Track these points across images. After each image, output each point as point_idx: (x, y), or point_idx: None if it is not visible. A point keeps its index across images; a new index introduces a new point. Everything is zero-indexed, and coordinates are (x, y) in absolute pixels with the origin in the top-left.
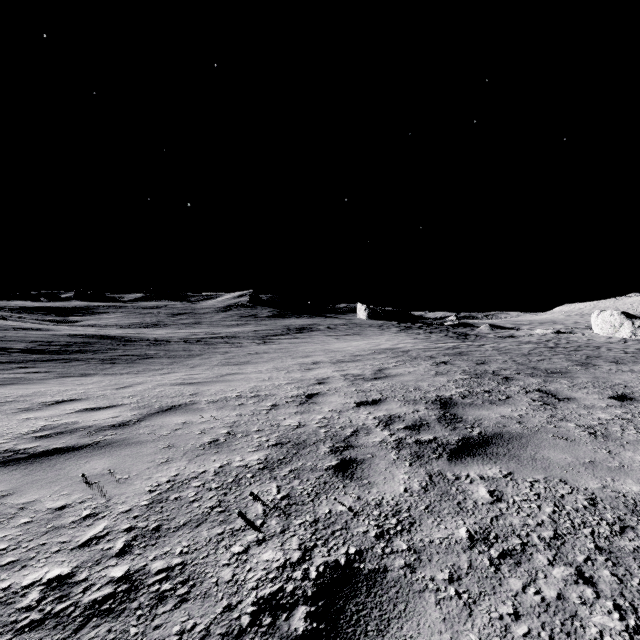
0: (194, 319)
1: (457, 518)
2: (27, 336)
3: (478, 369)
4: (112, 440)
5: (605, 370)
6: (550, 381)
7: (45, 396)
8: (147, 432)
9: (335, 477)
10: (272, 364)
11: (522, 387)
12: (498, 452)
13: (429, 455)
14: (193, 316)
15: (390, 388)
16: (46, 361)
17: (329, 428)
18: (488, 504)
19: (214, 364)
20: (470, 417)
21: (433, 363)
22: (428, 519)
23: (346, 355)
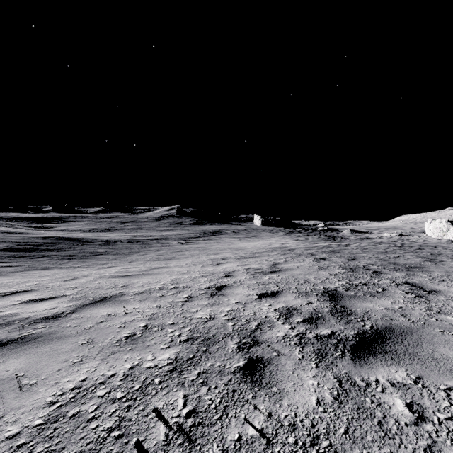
0: (137, 226)
1: (385, 449)
2: (10, 238)
3: (351, 264)
4: (38, 334)
5: (451, 265)
6: (412, 275)
7: (4, 287)
8: (73, 325)
9: (243, 383)
10: (191, 259)
11: (391, 280)
12: (397, 350)
13: (332, 353)
14: (136, 223)
15: (284, 281)
16: (19, 257)
17: (236, 321)
18: (412, 425)
19: (147, 259)
20: (358, 309)
21: (314, 259)
22: (352, 451)
23: (247, 252)
